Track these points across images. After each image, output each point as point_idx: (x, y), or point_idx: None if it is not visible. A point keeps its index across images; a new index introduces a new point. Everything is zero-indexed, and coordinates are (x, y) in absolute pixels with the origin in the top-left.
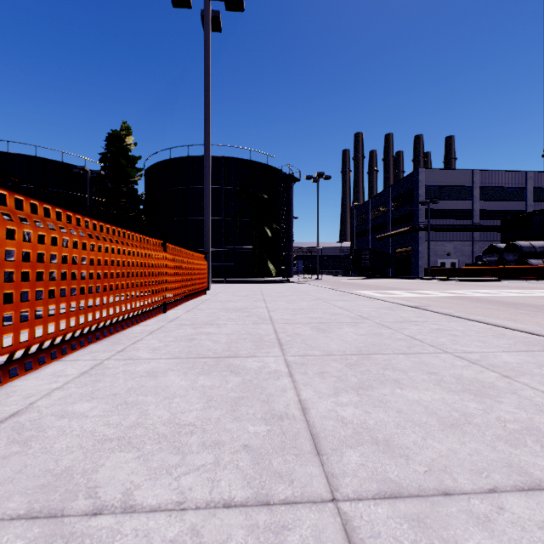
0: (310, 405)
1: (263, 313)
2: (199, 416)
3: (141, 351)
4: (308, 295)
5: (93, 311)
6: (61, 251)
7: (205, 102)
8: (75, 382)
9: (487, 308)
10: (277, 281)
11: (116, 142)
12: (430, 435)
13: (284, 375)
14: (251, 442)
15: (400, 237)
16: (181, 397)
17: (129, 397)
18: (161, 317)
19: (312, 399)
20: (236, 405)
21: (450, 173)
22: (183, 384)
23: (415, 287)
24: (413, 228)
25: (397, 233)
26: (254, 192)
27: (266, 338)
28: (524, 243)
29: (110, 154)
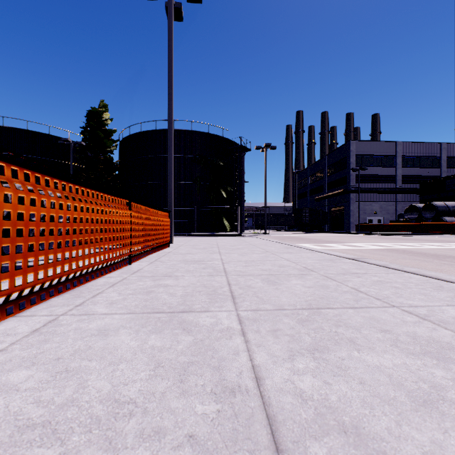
0: (264, 372)
1: (218, 265)
2: (142, 390)
3: (98, 305)
4: (258, 248)
5: (54, 266)
6: (16, 208)
7: (168, 81)
8: (21, 342)
9: (414, 259)
10: (231, 235)
11: (94, 117)
12: (404, 418)
13: (236, 333)
14: (197, 430)
15: (335, 198)
16: (127, 362)
17: (72, 362)
18: (125, 269)
19: (266, 364)
20: (185, 374)
21: (376, 144)
22: (132, 345)
23: (348, 241)
24: (346, 190)
25: (332, 195)
26: (212, 160)
27: (220, 291)
28: (440, 203)
29: (90, 127)
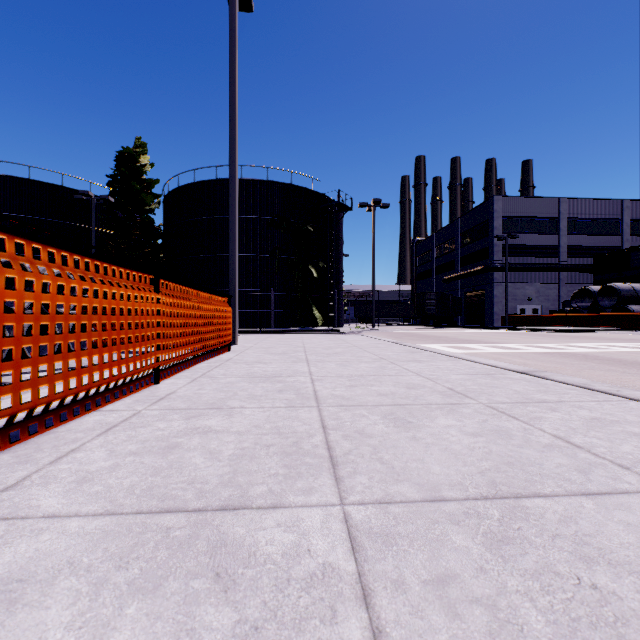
0: None
1: (304, 384)
2: None
3: (52, 487)
4: (367, 352)
5: None
6: None
7: (230, 99)
8: None
9: (608, 369)
10: (324, 332)
11: (127, 162)
12: None
13: (347, 594)
14: None
15: (472, 278)
16: None
17: None
18: (145, 393)
19: None
20: None
21: (531, 202)
22: None
23: (496, 340)
24: (487, 267)
25: (468, 273)
26: (296, 223)
27: (307, 445)
28: (624, 285)
29: (121, 176)
